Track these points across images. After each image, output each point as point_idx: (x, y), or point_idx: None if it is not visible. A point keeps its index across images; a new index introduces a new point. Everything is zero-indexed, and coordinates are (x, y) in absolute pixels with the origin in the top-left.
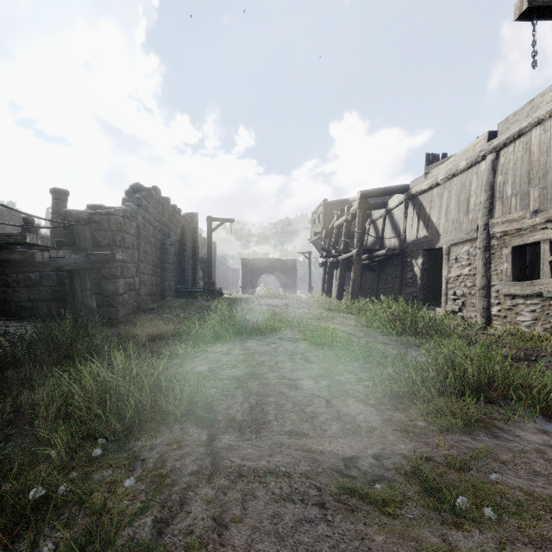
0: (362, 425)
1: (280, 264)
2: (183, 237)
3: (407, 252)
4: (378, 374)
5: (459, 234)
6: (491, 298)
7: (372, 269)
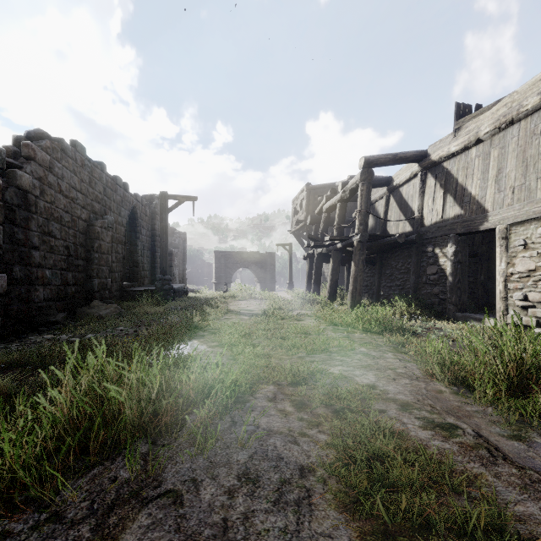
0: None
1: (257, 257)
2: (134, 222)
3: (426, 238)
4: None
5: (530, 206)
6: None
7: (371, 262)
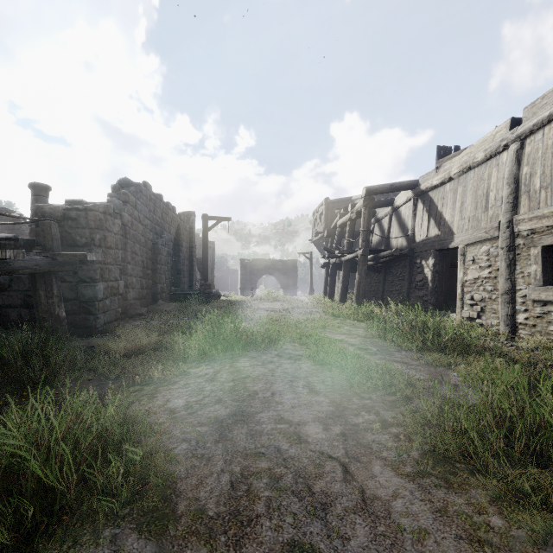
0: (404, 524)
1: (281, 265)
2: (178, 237)
3: (416, 252)
4: (409, 417)
5: (476, 232)
6: (516, 304)
7: (377, 270)
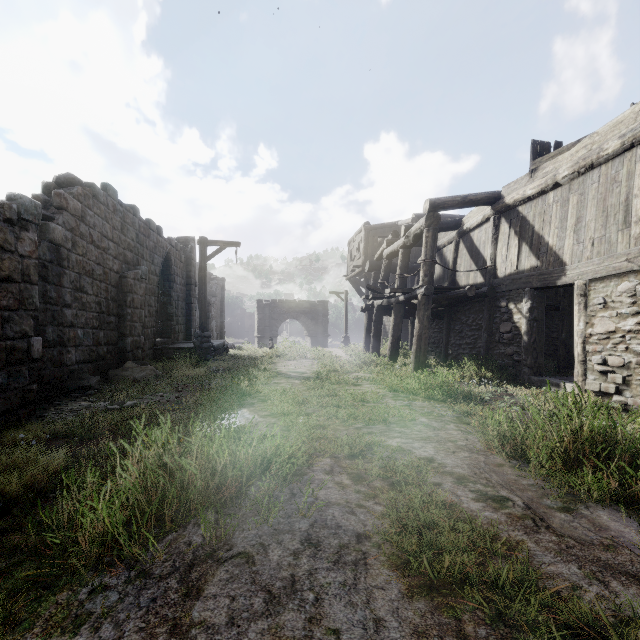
0: None
1: (308, 307)
2: (168, 269)
3: (499, 291)
4: None
5: (609, 261)
6: None
7: (438, 316)
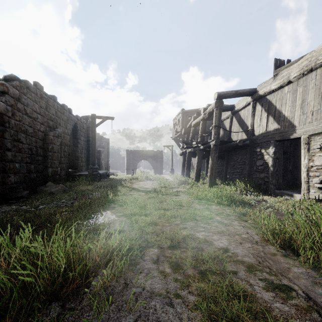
0: None
1: (152, 153)
2: (76, 132)
3: (255, 143)
4: None
5: None
6: None
7: (221, 157)
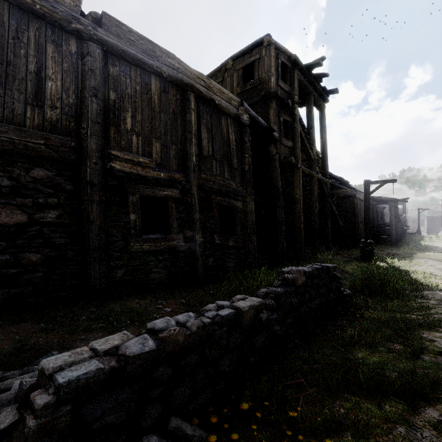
0: None
1: None
2: None
3: None
4: None
5: None
6: None
7: None
